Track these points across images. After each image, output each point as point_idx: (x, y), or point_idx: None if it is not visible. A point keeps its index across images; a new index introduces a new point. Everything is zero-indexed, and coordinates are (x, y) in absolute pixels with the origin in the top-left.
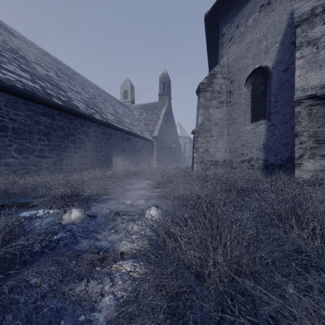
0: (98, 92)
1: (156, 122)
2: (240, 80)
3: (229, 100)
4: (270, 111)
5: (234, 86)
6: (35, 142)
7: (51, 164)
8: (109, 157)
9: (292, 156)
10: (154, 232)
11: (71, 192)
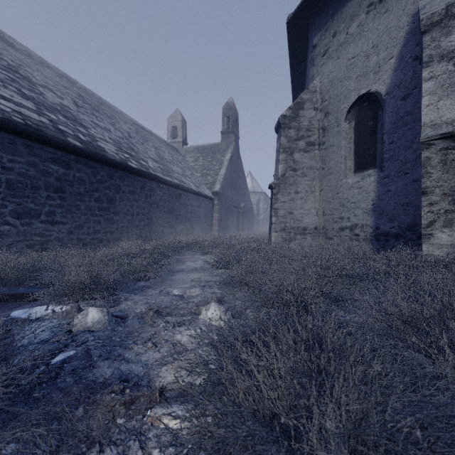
0: (136, 129)
1: (217, 172)
2: (338, 112)
3: (323, 140)
4: (383, 157)
5: (330, 120)
6: (42, 202)
7: (64, 233)
8: (150, 221)
9: (416, 222)
10: (214, 351)
11: (91, 278)
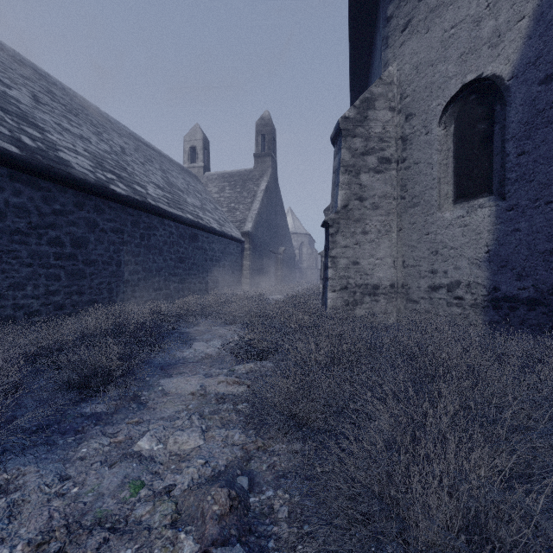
0: (136, 145)
1: (249, 206)
2: (428, 112)
3: (403, 156)
4: (506, 178)
5: (415, 125)
6: None
7: None
8: (148, 274)
9: None
10: None
11: None
